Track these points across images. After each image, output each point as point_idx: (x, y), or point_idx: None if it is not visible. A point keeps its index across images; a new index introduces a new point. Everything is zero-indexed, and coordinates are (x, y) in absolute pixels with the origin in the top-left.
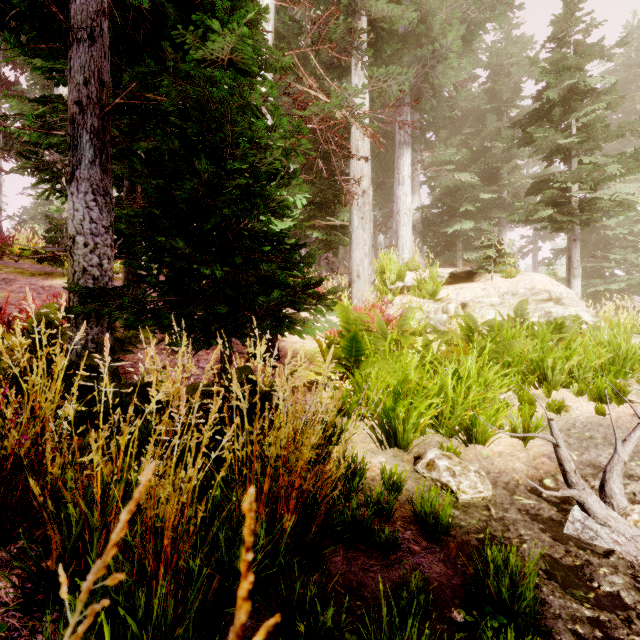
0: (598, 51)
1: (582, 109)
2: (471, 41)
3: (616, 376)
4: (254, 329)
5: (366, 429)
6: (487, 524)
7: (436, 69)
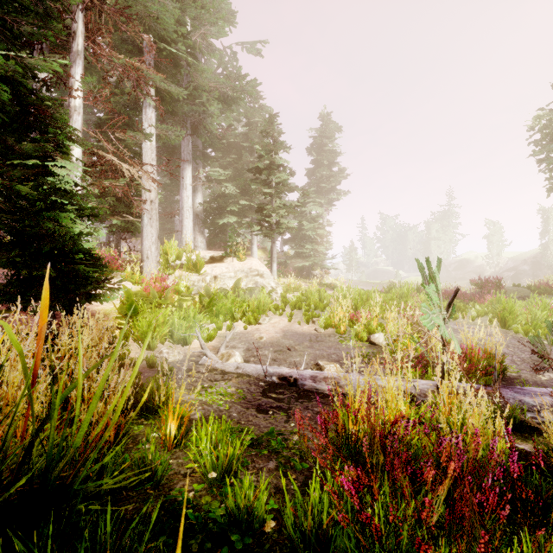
0: (282, 147)
1: (275, 175)
2: (230, 105)
3: (259, 313)
4: (78, 303)
5: (137, 345)
6: (174, 365)
7: (207, 120)
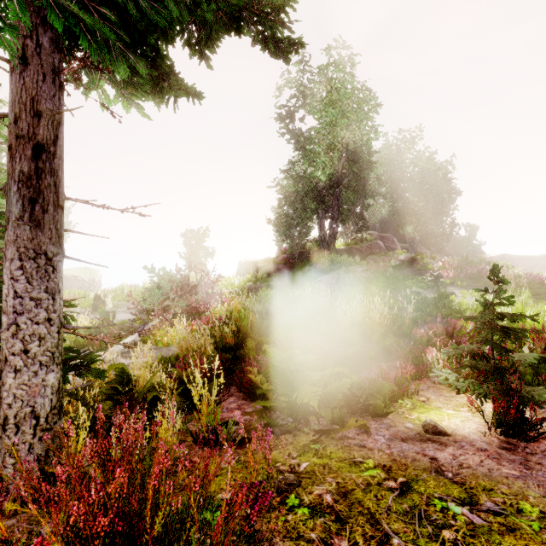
0: None
1: None
2: None
3: None
4: None
5: None
6: None
7: None
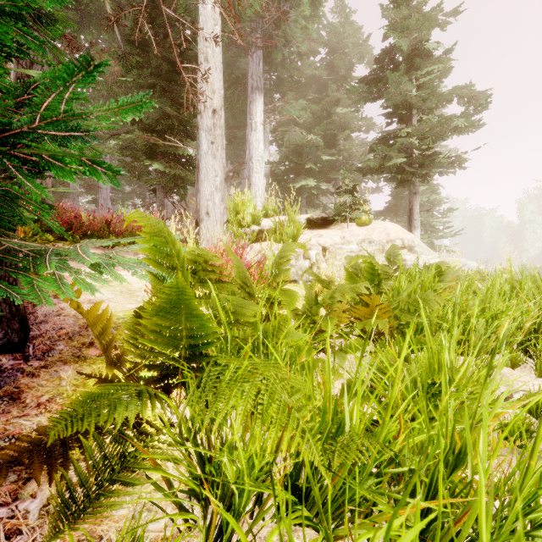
0: (436, 16)
1: (424, 68)
2: (318, 4)
3: None
4: None
5: None
6: None
7: (289, 15)
